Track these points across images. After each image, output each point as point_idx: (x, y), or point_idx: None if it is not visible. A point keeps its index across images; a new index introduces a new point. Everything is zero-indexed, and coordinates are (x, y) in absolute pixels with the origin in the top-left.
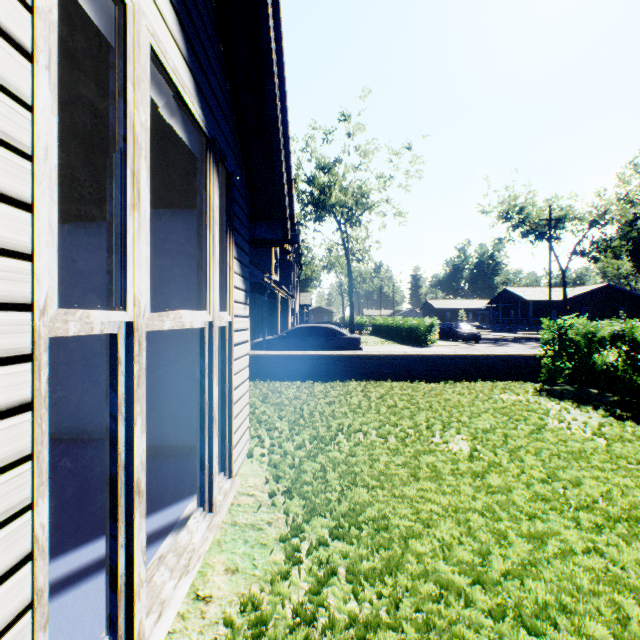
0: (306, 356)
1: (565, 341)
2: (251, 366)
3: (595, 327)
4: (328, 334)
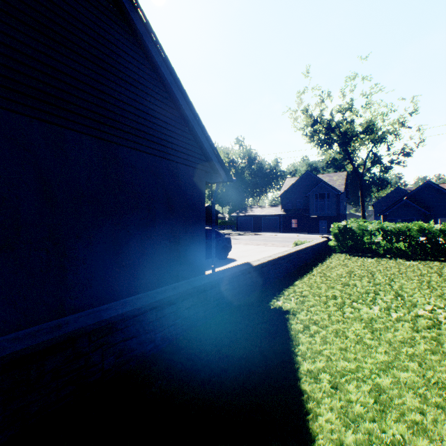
0: (290, 254)
1: (351, 233)
2: (271, 271)
3: (364, 226)
4: (216, 235)
